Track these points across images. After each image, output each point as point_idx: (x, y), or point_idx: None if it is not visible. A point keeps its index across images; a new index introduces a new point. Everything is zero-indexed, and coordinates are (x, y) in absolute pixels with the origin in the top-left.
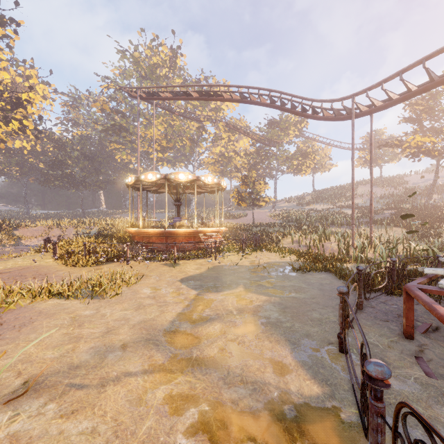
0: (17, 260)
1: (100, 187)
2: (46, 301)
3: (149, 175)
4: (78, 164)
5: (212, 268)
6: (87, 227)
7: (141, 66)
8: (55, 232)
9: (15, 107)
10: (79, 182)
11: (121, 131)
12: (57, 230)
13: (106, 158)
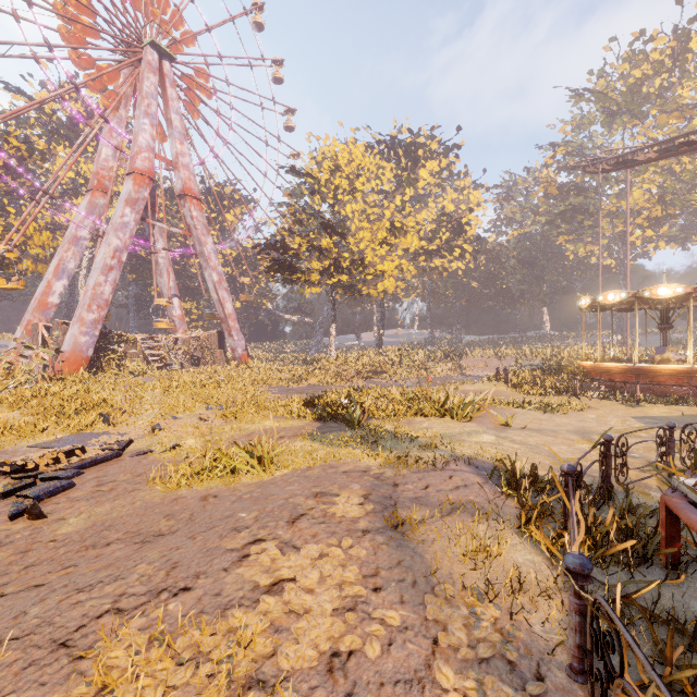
0: (479, 385)
1: (542, 302)
2: (515, 409)
3: (609, 295)
4: (514, 276)
5: (692, 415)
6: (527, 358)
7: (609, 99)
8: (493, 362)
9: (456, 233)
10: (515, 298)
11: (575, 214)
12: (495, 361)
13: (551, 259)
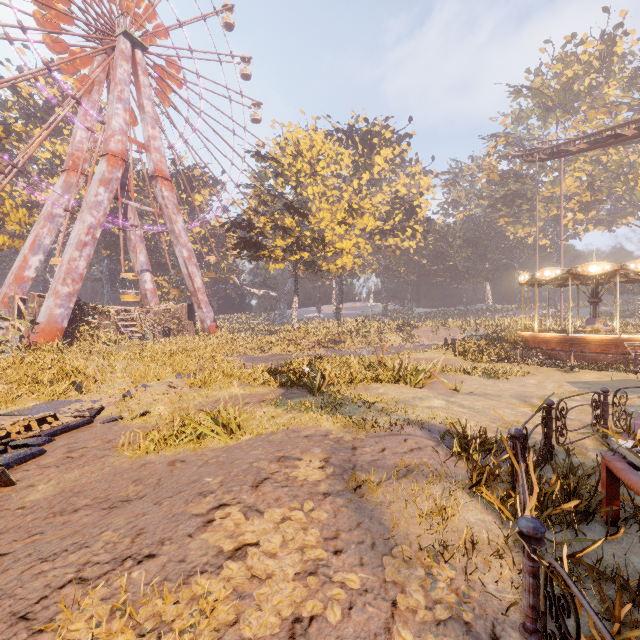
0: (429, 353)
1: (485, 278)
2: (462, 375)
3: (546, 272)
4: (460, 254)
5: (620, 380)
6: (472, 328)
7: (544, 95)
8: (441, 332)
9: (408, 215)
10: (461, 274)
11: (514, 198)
12: (443, 331)
13: (493, 239)
